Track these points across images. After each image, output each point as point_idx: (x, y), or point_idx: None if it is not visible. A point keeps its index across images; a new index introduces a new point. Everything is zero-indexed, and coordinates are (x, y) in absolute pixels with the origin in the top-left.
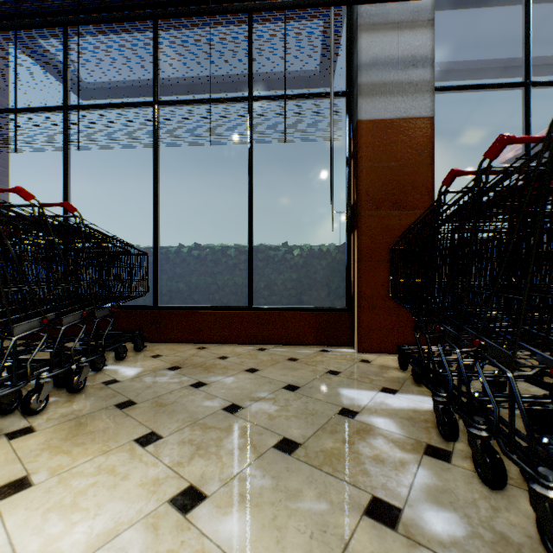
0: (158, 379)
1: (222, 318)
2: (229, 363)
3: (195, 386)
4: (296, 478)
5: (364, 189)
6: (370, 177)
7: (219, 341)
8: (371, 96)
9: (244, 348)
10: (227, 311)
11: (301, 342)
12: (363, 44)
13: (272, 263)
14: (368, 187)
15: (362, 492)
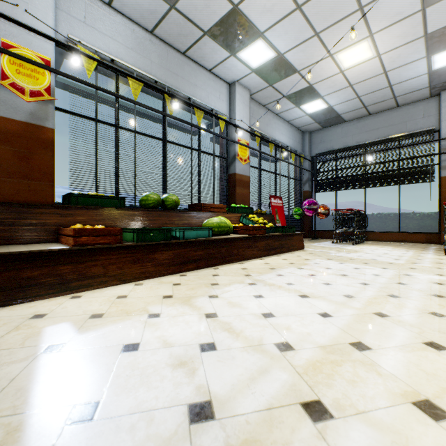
0: (378, 243)
1: (389, 234)
2: (394, 243)
3: (388, 244)
4: (412, 247)
5: (442, 197)
6: (445, 193)
7: (388, 241)
8: (445, 169)
9: (397, 242)
10: (390, 232)
11: (418, 242)
12: (442, 154)
13: (407, 218)
14: (444, 196)
15: (422, 248)
